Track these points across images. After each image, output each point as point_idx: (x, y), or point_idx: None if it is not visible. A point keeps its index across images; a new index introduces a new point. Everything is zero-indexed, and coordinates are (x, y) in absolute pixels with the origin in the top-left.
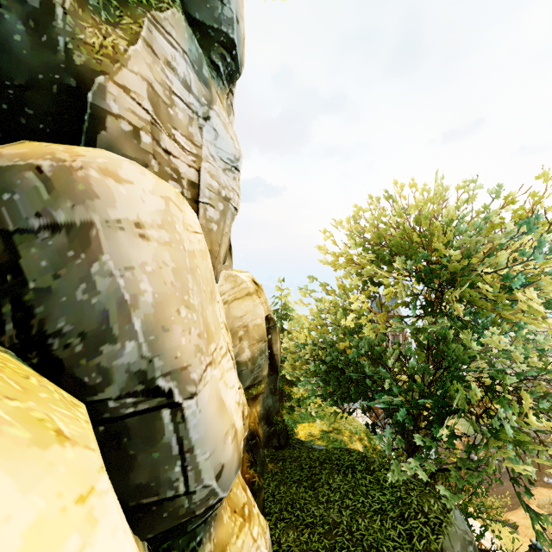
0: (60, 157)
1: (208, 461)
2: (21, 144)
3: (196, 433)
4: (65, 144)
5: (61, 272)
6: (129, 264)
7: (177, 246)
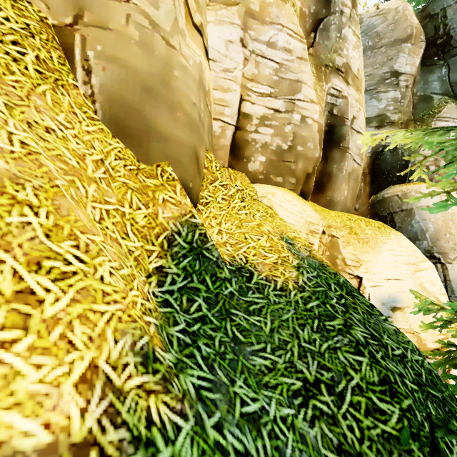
0: (403, 191)
1: (456, 288)
2: (391, 188)
3: (451, 276)
4: (401, 182)
5: (404, 222)
6: (424, 219)
7: (444, 212)
